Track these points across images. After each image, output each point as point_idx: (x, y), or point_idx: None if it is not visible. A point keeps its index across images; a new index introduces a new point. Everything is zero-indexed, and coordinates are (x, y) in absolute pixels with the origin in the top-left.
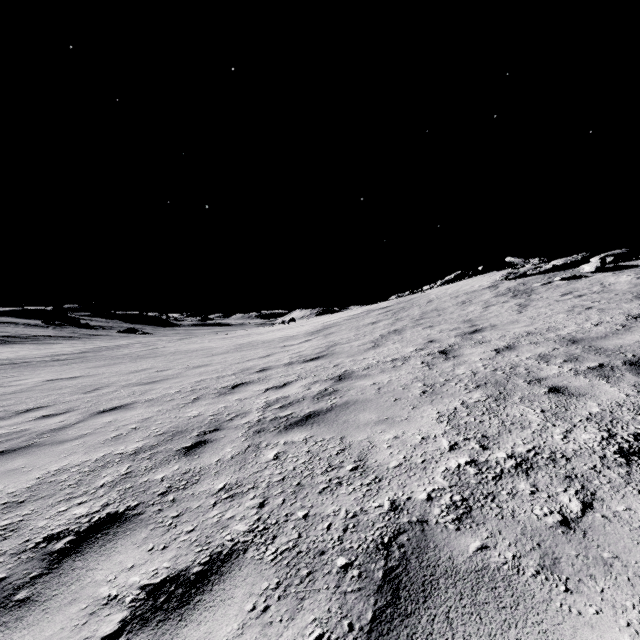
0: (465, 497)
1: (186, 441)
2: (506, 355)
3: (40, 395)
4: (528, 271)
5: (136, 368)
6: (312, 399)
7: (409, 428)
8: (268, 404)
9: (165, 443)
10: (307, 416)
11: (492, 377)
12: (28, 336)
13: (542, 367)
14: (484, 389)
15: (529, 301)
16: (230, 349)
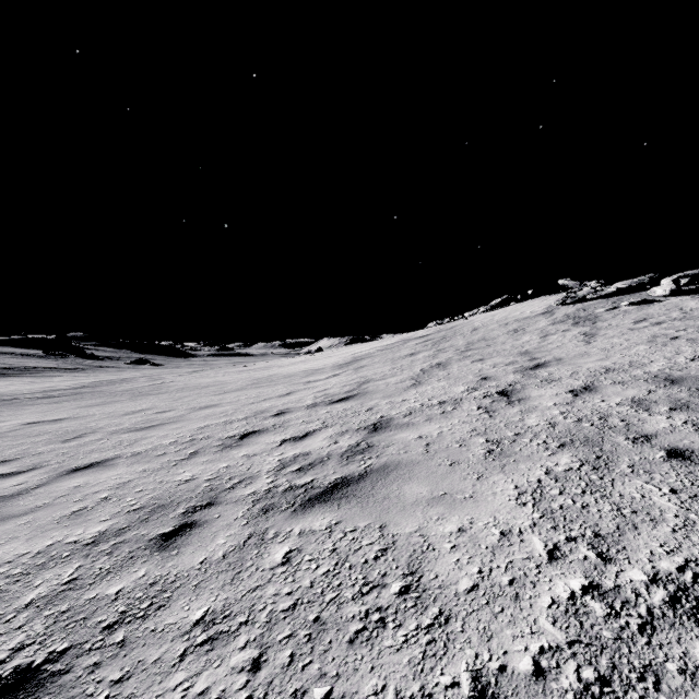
0: (603, 674)
1: (166, 523)
2: (588, 399)
3: (10, 444)
4: (588, 295)
5: (133, 408)
6: (340, 458)
7: (478, 513)
8: (282, 464)
9: (138, 525)
10: (333, 486)
11: (578, 431)
12: (25, 368)
13: (644, 418)
14: (573, 450)
15: (596, 329)
16: (246, 385)
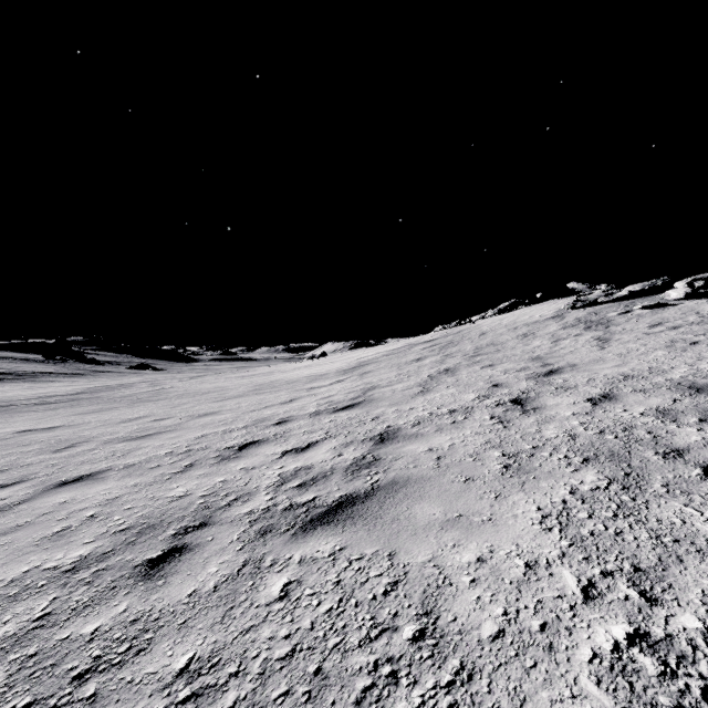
0: None
1: (154, 546)
2: (608, 408)
3: None
4: (599, 298)
5: (130, 416)
6: (344, 473)
7: (499, 540)
8: (283, 479)
9: (123, 549)
10: (337, 505)
11: (602, 444)
12: (24, 373)
13: (672, 429)
14: (598, 466)
15: (609, 334)
16: (247, 391)
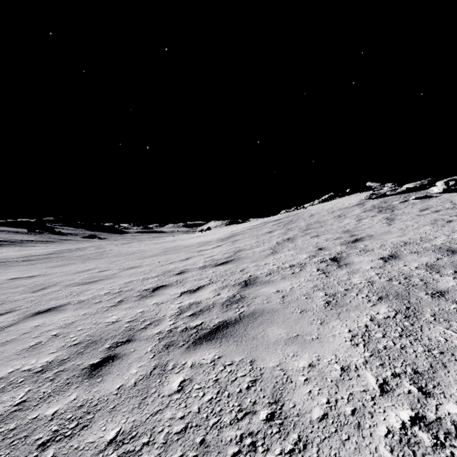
0: None
1: (96, 355)
2: (394, 264)
3: None
4: (387, 192)
5: (83, 268)
6: (221, 306)
7: (323, 352)
8: (181, 310)
9: (75, 357)
10: (216, 328)
11: (391, 288)
12: (15, 240)
13: (436, 278)
14: (388, 302)
15: (394, 215)
16: (159, 252)
